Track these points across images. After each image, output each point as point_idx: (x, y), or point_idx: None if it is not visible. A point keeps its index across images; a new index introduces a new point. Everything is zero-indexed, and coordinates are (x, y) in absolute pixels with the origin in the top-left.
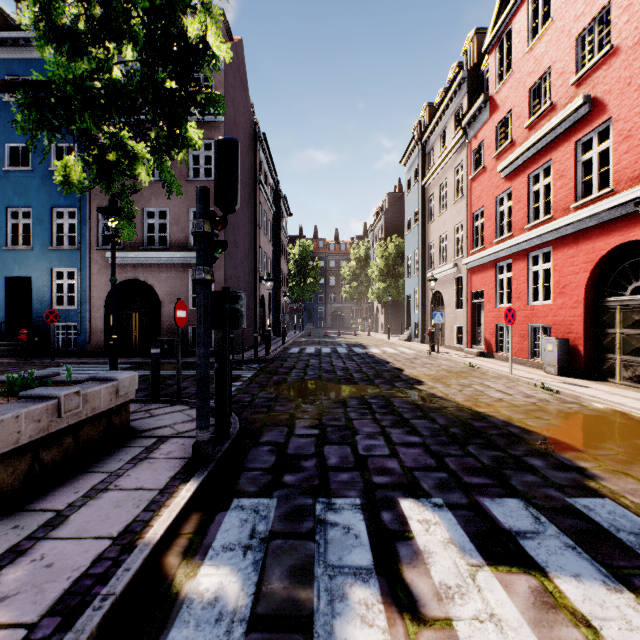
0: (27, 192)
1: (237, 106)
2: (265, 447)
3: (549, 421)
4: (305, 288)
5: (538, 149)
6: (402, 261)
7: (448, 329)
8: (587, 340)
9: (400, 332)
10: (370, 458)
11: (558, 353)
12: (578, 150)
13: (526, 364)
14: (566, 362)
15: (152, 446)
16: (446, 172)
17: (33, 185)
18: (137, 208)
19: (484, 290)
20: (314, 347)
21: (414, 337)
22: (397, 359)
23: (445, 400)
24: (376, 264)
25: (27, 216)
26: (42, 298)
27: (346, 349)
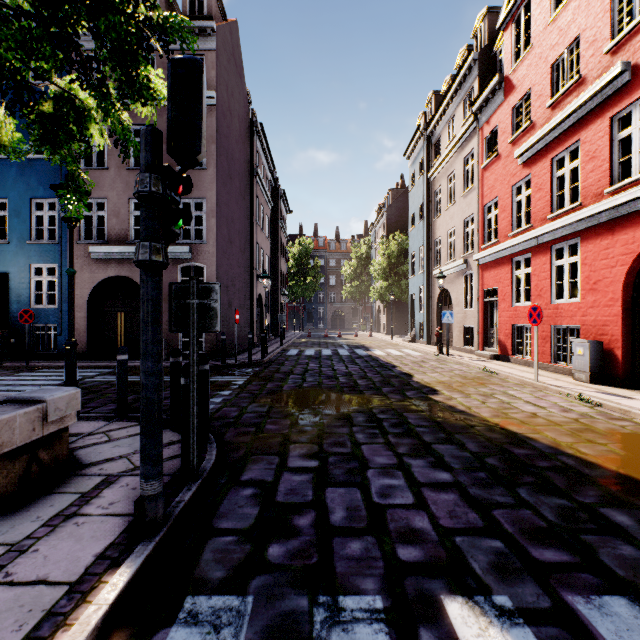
0: (3, 182)
1: (231, 91)
2: (246, 490)
3: (607, 447)
4: (305, 287)
5: (564, 129)
6: (405, 259)
7: (456, 330)
8: (625, 343)
9: (403, 332)
10: (389, 510)
11: (590, 358)
12: (613, 127)
13: (548, 369)
14: (599, 368)
15: (91, 492)
16: (454, 163)
17: (10, 174)
18: (87, 178)
19: (498, 288)
20: (314, 349)
21: (419, 338)
22: (404, 362)
23: (469, 415)
24: (378, 262)
25: (6, 208)
26: (20, 296)
27: (348, 351)
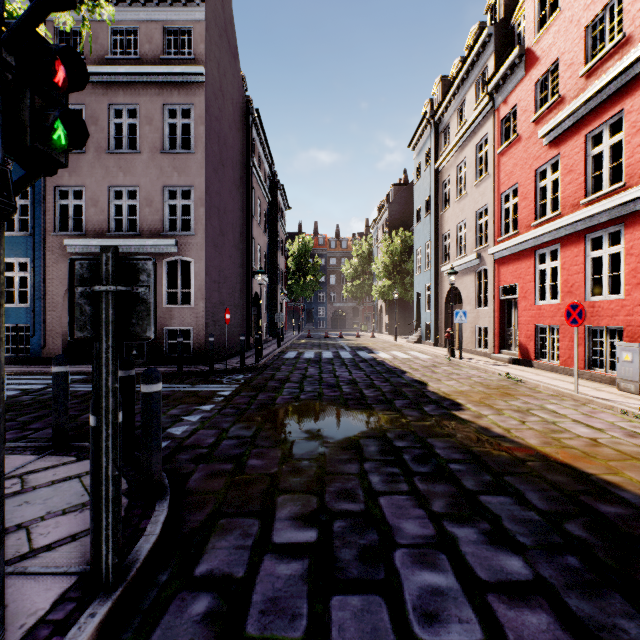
0: None
1: (224, 71)
2: (198, 602)
3: None
4: (305, 286)
5: (602, 99)
6: (408, 257)
7: (468, 330)
8: None
9: (406, 333)
10: None
11: None
12: None
13: (582, 376)
14: None
15: None
16: (465, 150)
17: None
18: None
19: (518, 284)
20: (314, 351)
21: (425, 339)
22: (413, 367)
23: (512, 443)
24: (381, 260)
25: None
26: None
27: (350, 353)
